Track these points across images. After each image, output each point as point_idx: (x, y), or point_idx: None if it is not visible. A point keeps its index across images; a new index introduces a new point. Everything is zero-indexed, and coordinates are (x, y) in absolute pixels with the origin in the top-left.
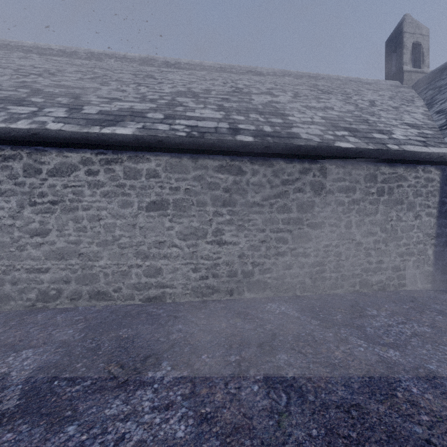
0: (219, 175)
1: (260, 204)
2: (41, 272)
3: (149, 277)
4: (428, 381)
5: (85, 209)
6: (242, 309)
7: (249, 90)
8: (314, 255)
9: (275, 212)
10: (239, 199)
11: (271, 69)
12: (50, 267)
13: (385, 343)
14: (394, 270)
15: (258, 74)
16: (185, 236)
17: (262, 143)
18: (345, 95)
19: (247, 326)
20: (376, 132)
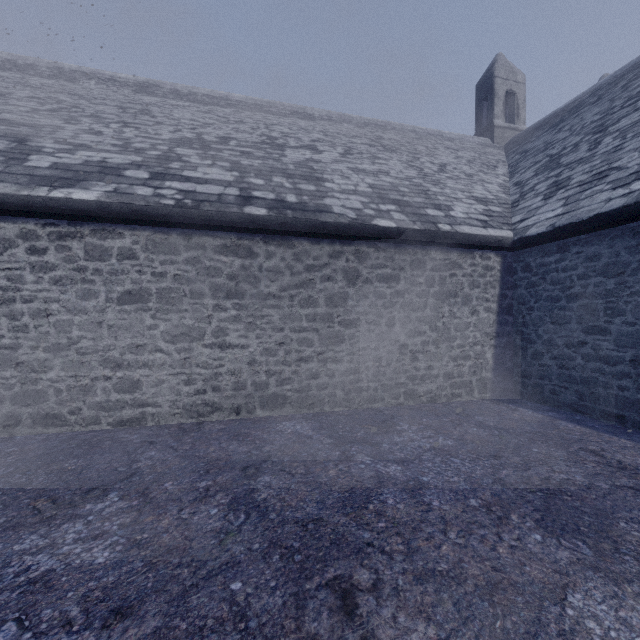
0: (222, 258)
1: (277, 296)
2: None
3: (123, 393)
4: (411, 492)
5: (26, 300)
6: (245, 429)
7: (285, 141)
8: (348, 360)
9: (297, 306)
10: (249, 289)
11: (325, 111)
12: None
13: (393, 459)
14: (447, 377)
15: (308, 117)
16: (174, 337)
17: (278, 218)
18: (412, 155)
19: (241, 449)
20: (432, 207)
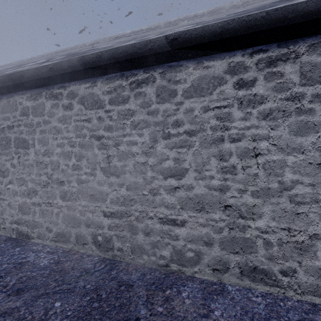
0: None
1: None
2: (175, 225)
3: None
4: None
5: (233, 139)
6: None
7: None
8: None
9: None
10: None
11: None
12: (186, 219)
13: None
14: None
15: None
16: None
17: None
18: None
19: None
20: None
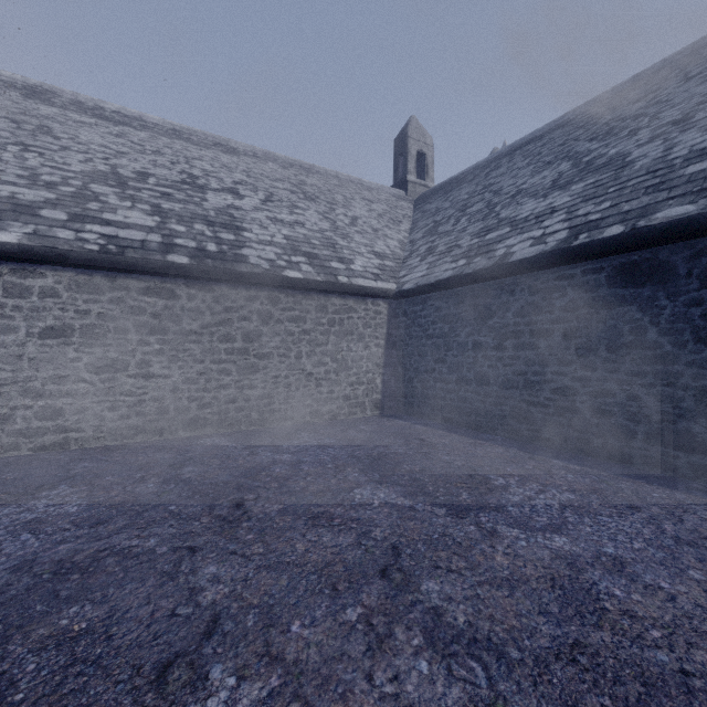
0: (146, 298)
1: (198, 333)
2: None
3: (45, 420)
4: (293, 465)
5: None
6: (169, 445)
7: (207, 182)
8: (262, 387)
9: (217, 342)
10: (172, 326)
11: (250, 147)
12: None
13: (288, 452)
14: (345, 399)
15: (231, 151)
16: (98, 369)
17: (199, 267)
18: (330, 205)
19: (167, 456)
20: (337, 260)
